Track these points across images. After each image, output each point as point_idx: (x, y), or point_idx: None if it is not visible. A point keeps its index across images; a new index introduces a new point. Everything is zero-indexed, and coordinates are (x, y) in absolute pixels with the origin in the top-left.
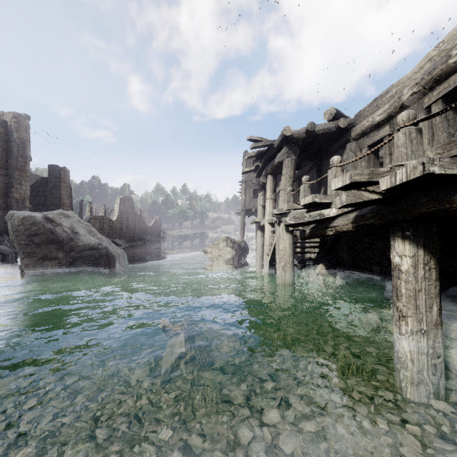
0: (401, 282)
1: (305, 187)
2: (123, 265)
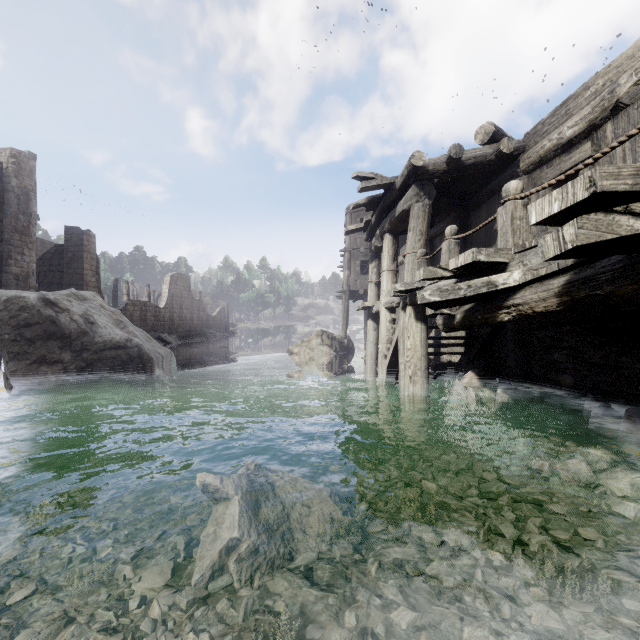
0: None
1: (451, 244)
2: (169, 373)
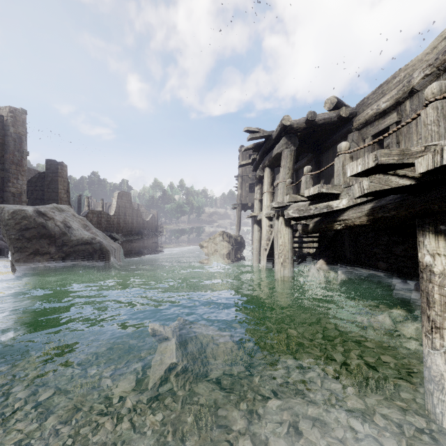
0: (434, 286)
1: (307, 178)
2: (119, 260)
